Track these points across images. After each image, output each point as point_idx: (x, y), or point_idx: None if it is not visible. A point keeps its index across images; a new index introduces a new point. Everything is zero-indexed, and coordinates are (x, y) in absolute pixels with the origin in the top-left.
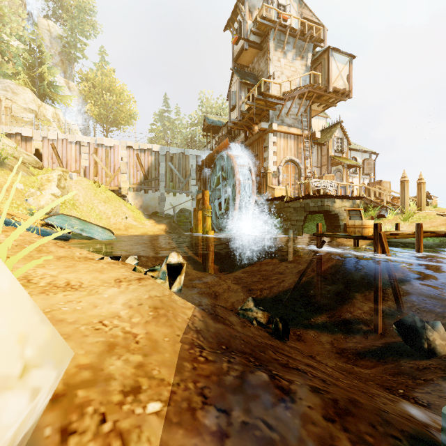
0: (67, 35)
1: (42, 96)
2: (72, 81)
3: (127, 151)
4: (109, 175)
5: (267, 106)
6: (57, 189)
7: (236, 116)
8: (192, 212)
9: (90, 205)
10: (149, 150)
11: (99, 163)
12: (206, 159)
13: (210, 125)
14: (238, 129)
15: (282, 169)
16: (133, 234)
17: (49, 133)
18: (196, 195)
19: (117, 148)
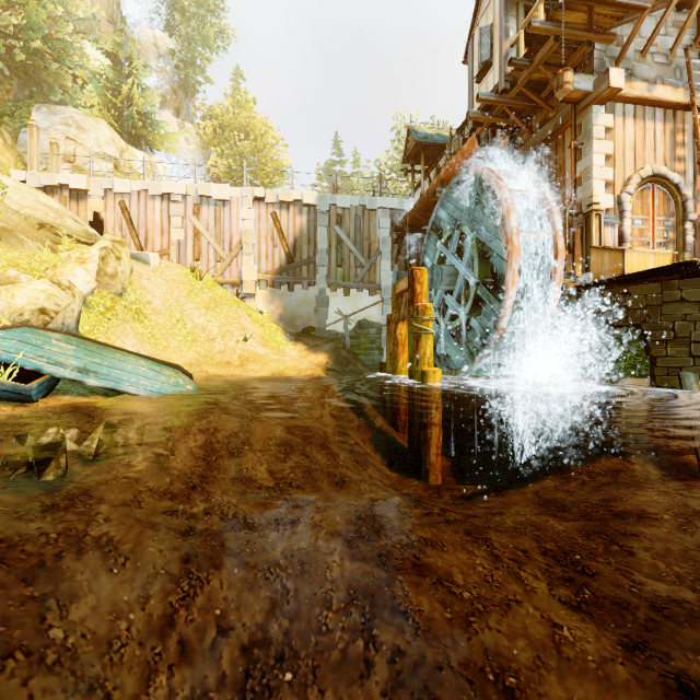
0: (182, 48)
1: (134, 140)
2: (191, 124)
3: (254, 208)
4: (222, 257)
5: (589, 31)
6: (87, 276)
7: (492, 86)
8: (383, 329)
9: (177, 315)
10: (296, 203)
11: (203, 234)
12: (413, 210)
13: (419, 144)
14: (489, 134)
15: (631, 203)
16: (253, 375)
17: (116, 181)
18: (392, 285)
19: (236, 202)
